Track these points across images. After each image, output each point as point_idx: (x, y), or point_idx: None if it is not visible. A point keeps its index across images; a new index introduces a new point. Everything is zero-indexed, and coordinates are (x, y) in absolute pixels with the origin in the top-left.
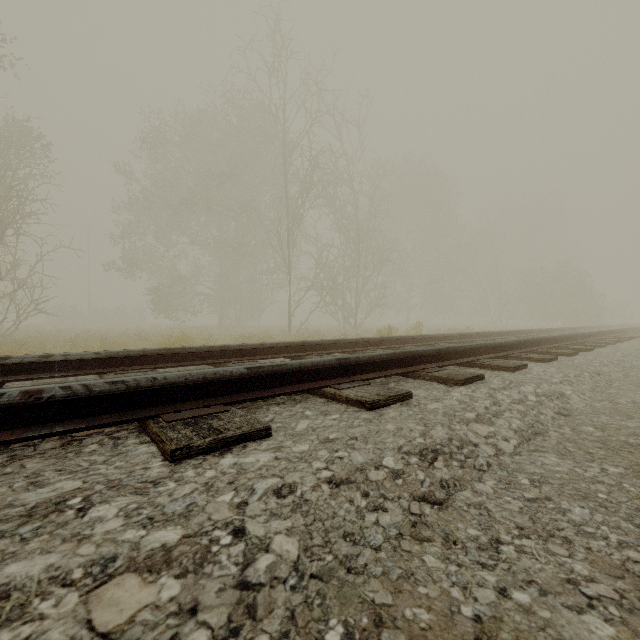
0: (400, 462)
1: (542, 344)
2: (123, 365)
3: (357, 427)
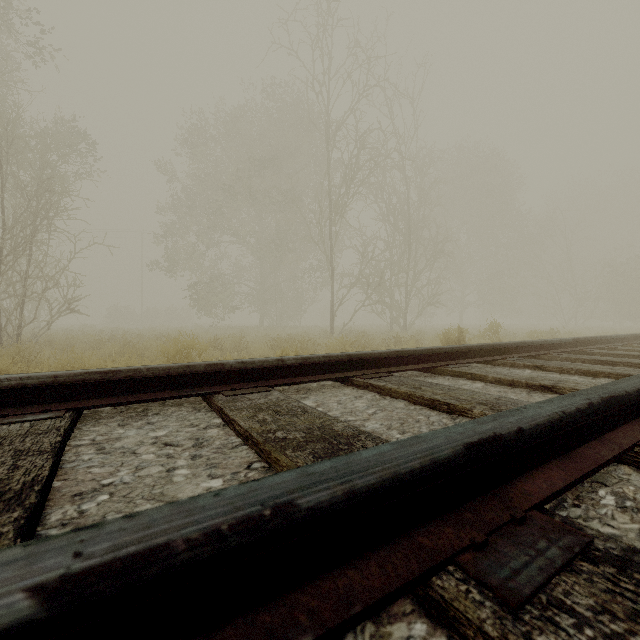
0: None
1: None
2: (13, 403)
3: None
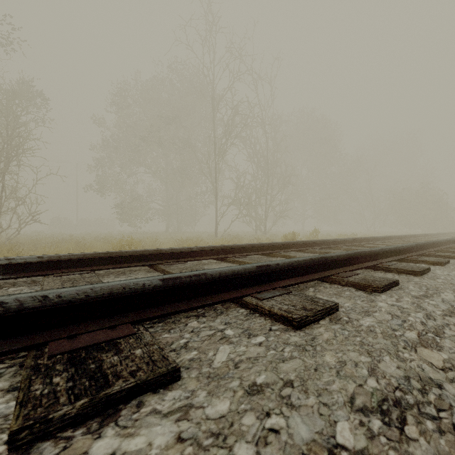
0: (359, 432)
1: (427, 248)
2: (65, 267)
3: (288, 360)
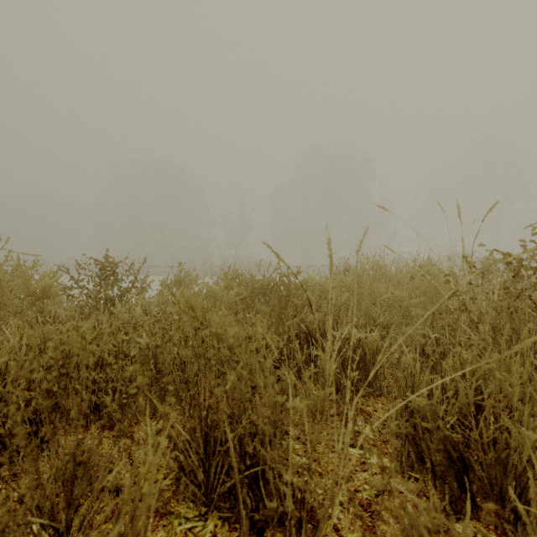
0: None
1: None
2: None
3: None
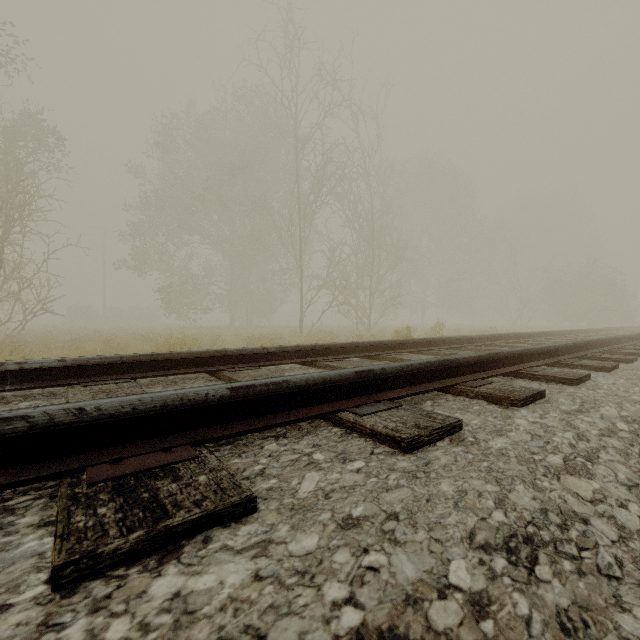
0: (478, 572)
1: (590, 348)
2: (95, 374)
3: (394, 489)
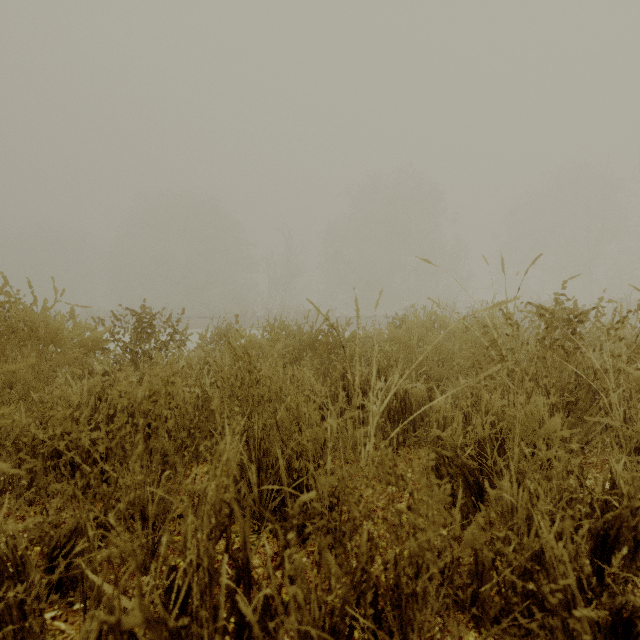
0: None
1: None
2: None
3: None
